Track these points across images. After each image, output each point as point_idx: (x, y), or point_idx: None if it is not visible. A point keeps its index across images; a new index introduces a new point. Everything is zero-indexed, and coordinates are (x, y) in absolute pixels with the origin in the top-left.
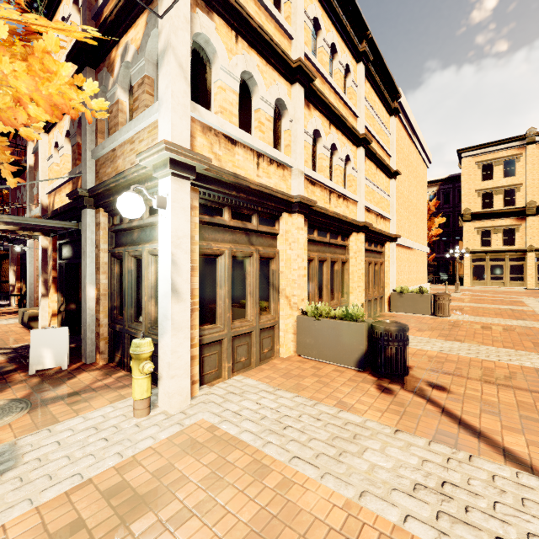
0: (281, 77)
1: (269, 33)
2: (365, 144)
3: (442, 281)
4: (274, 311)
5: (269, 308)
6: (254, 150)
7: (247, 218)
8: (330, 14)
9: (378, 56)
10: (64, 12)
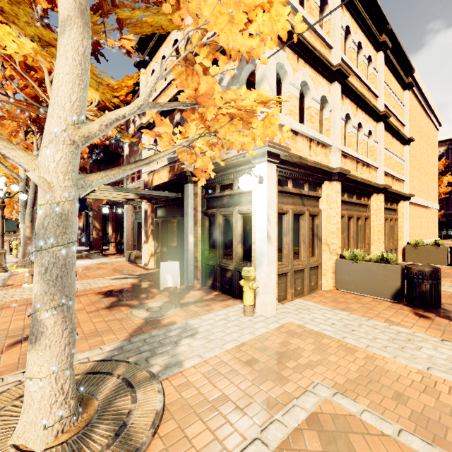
0: (324, 79)
1: (319, 50)
2: (385, 119)
3: (451, 237)
4: (317, 255)
5: (314, 253)
6: (308, 137)
7: (301, 186)
8: (357, 20)
9: (395, 42)
10: (164, 52)
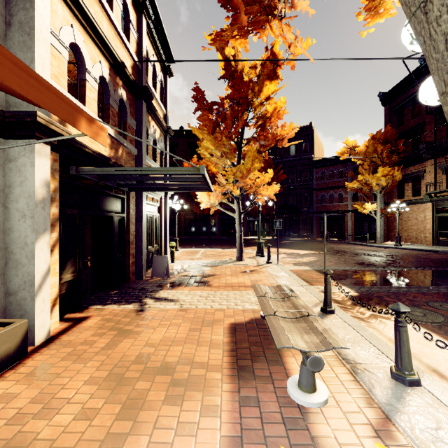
0: None
1: None
2: None
3: None
4: None
5: None
6: None
7: None
8: None
9: None
10: None
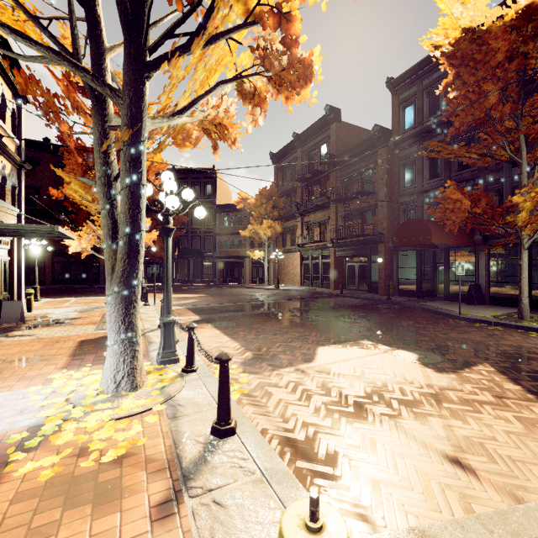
0: None
1: None
2: None
3: None
4: None
5: None
6: None
7: None
8: None
9: None
10: None
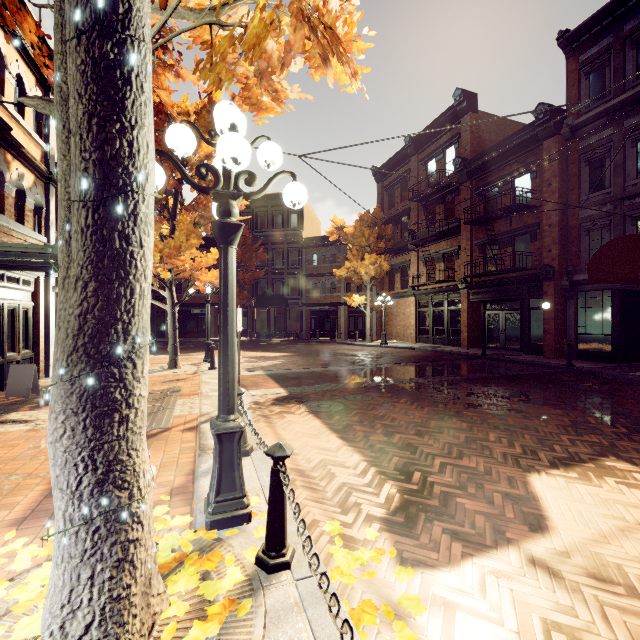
0: None
1: None
2: None
3: None
4: None
5: None
6: None
7: None
8: None
9: None
10: None
